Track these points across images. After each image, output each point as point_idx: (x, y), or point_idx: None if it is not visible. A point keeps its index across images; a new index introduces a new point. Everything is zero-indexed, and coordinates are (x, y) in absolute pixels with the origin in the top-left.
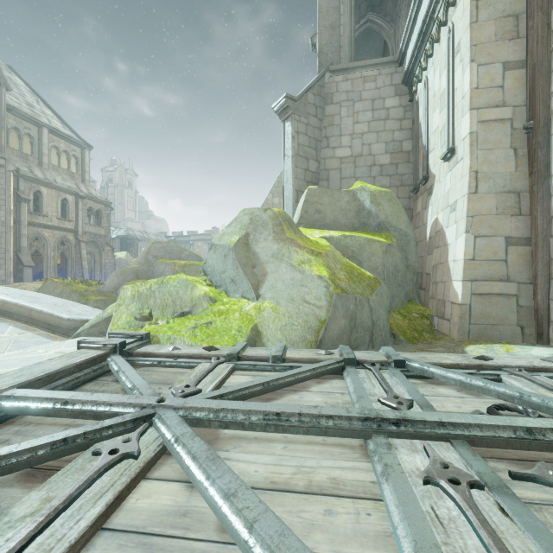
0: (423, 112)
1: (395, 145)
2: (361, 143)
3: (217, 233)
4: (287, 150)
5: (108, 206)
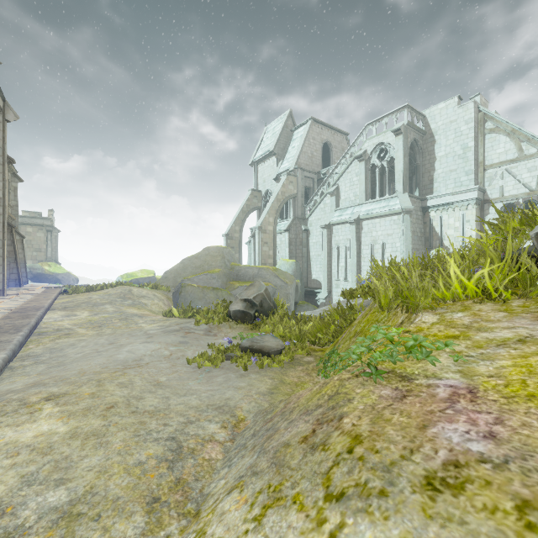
0: (439, 225)
1: (421, 230)
2: (415, 226)
3: (53, 218)
4: (406, 226)
5: (15, 175)
